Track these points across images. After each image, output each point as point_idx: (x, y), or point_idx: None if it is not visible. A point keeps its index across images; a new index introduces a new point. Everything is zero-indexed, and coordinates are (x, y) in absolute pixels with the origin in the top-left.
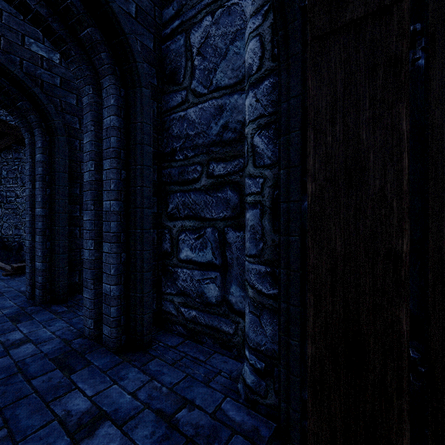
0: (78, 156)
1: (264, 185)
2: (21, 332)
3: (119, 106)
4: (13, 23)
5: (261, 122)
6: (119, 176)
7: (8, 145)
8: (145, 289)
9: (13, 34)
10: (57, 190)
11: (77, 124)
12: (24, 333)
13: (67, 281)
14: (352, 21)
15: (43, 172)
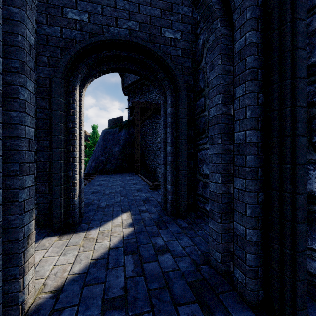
0: (192, 105)
1: None
2: (162, 238)
3: (256, 17)
4: (156, 22)
5: None
6: (256, 101)
7: (149, 115)
8: (298, 246)
9: (156, 29)
10: (180, 132)
11: (191, 81)
12: (164, 240)
13: (186, 202)
14: None
15: (171, 120)
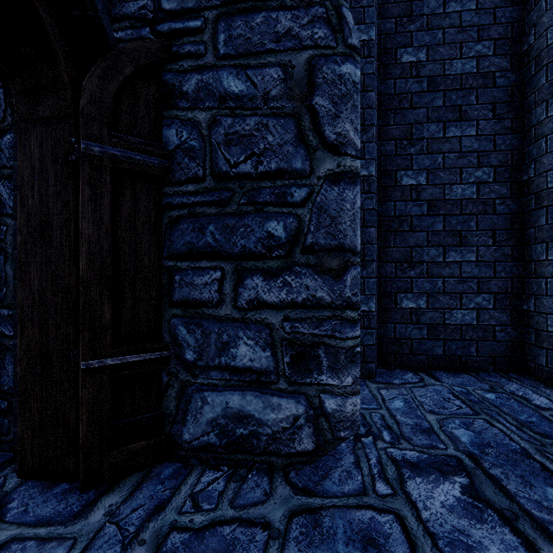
0: None
1: (7, 233)
2: None
3: None
4: None
5: (5, 173)
6: None
7: None
8: None
9: None
10: None
11: None
12: None
13: None
14: (44, 118)
15: None
